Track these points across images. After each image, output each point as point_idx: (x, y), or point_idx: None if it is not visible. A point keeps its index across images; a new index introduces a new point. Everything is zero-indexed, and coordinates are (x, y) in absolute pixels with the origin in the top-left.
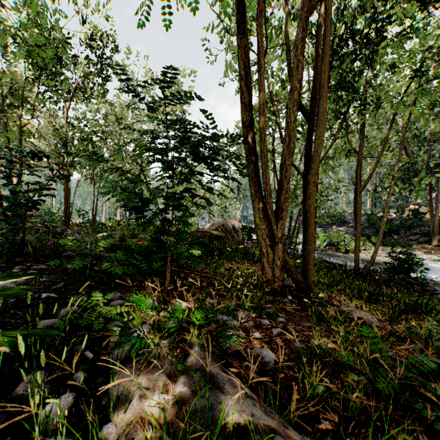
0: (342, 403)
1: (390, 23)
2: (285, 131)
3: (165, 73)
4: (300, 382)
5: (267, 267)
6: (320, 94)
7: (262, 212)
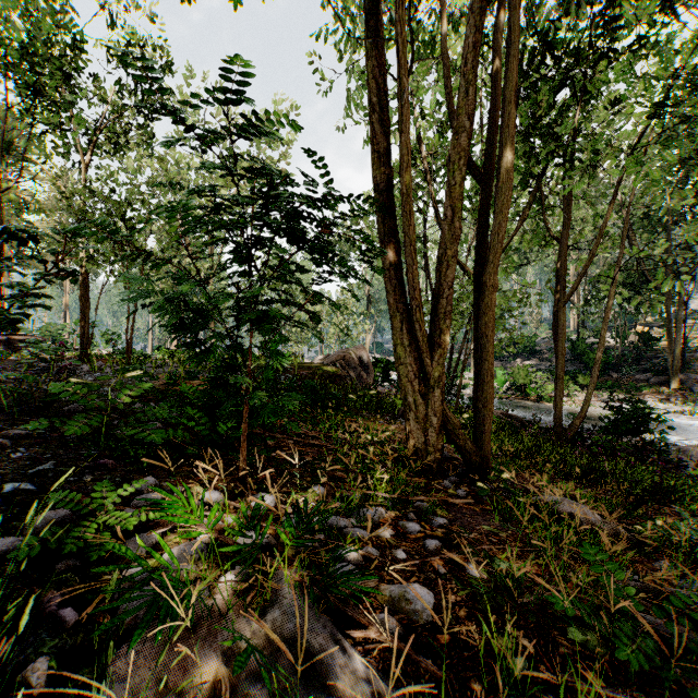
0: (560, 694)
1: (612, 30)
2: (446, 200)
3: (227, 71)
4: (481, 656)
5: (415, 427)
6: (504, 138)
7: (407, 335)
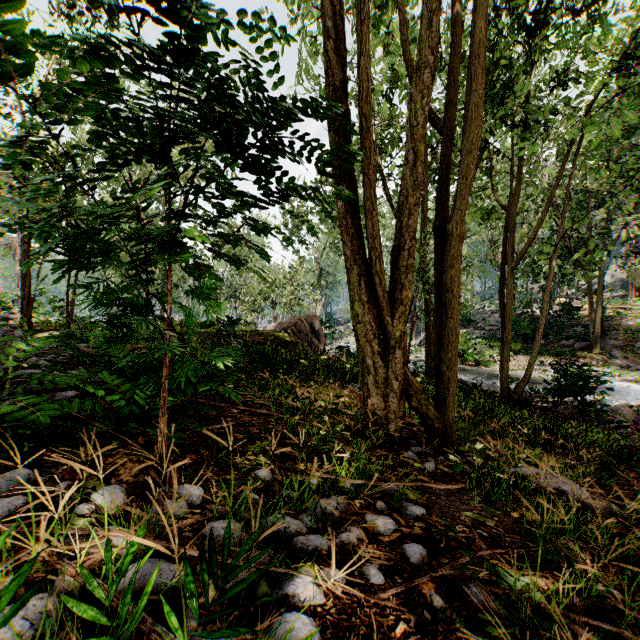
0: None
1: None
2: (407, 143)
3: None
4: None
5: (374, 393)
6: (474, 69)
7: (365, 290)
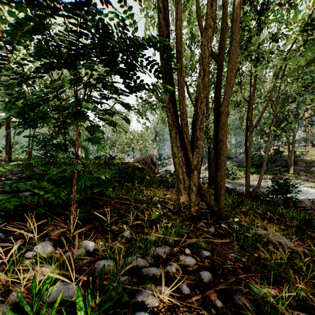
0: None
1: None
2: (200, 66)
3: None
4: None
5: (183, 192)
6: (234, 28)
7: (179, 140)
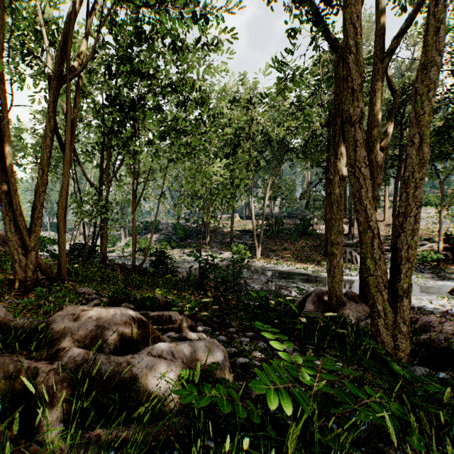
0: None
1: (145, 99)
2: (39, 165)
3: None
4: None
5: (20, 270)
6: (65, 147)
7: (14, 227)
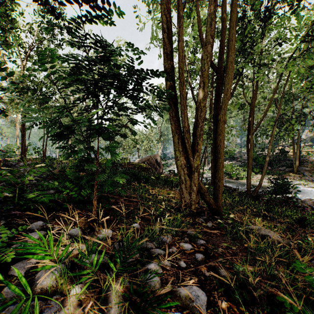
0: None
1: (275, 4)
2: (200, 79)
3: None
4: None
5: (185, 192)
6: (230, 46)
7: (181, 145)
